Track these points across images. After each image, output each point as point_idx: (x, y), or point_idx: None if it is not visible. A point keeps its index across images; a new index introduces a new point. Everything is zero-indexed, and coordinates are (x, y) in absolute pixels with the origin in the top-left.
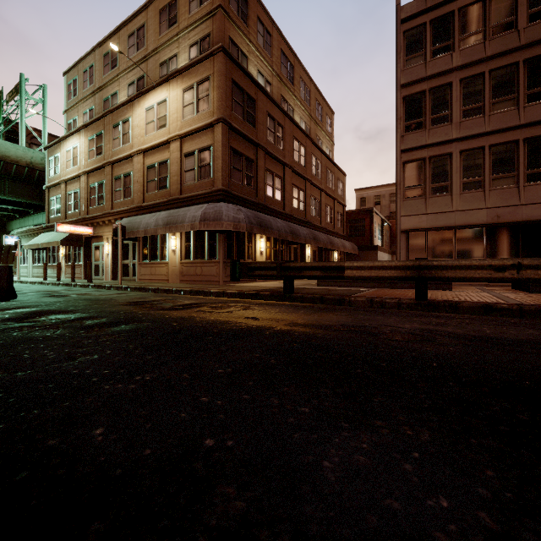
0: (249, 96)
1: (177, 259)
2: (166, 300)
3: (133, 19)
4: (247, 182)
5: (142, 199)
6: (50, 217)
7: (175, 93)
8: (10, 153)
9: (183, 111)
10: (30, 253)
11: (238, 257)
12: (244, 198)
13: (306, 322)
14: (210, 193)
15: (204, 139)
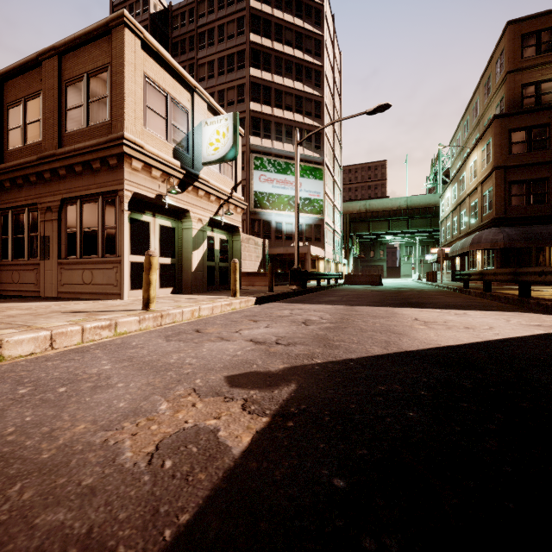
0: (538, 126)
1: (479, 268)
2: (416, 288)
3: (473, 96)
4: (535, 200)
5: (468, 227)
6: (441, 241)
7: (479, 153)
8: (431, 201)
9: (481, 164)
10: (435, 265)
11: (520, 265)
12: (527, 216)
13: (405, 292)
14: (487, 222)
15: (490, 182)
